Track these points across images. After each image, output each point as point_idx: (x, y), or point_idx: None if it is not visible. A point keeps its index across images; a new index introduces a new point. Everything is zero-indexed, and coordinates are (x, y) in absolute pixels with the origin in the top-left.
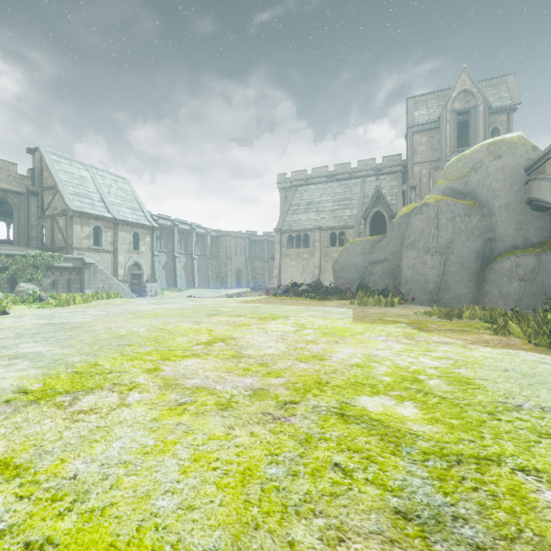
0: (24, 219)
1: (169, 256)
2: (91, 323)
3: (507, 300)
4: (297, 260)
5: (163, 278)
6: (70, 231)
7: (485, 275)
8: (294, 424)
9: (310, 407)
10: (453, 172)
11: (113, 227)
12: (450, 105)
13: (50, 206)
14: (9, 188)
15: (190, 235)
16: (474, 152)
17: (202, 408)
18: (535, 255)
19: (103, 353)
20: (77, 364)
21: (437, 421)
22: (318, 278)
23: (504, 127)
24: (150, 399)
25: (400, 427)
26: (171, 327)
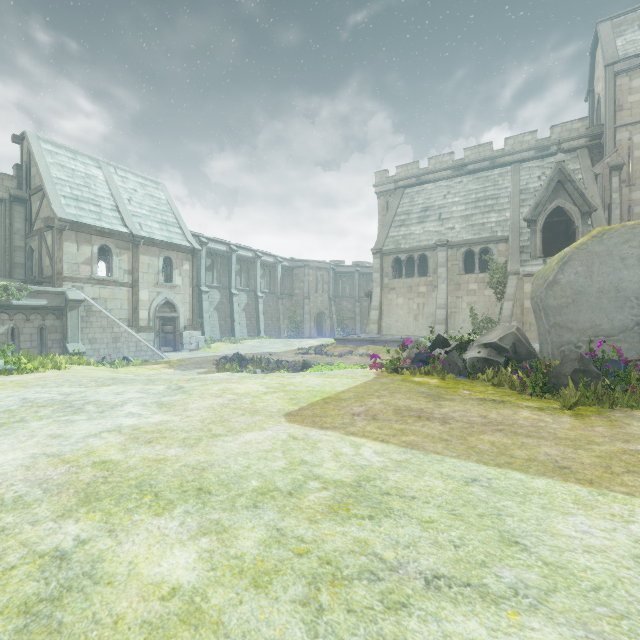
0: (5, 237)
1: (224, 293)
2: None
3: None
4: (408, 296)
5: (215, 324)
6: (57, 251)
7: None
8: None
9: None
10: None
11: (130, 248)
12: None
13: (38, 216)
14: None
15: (254, 265)
16: None
17: None
18: None
19: None
20: None
21: None
22: (517, 327)
23: None
24: None
25: None
26: None
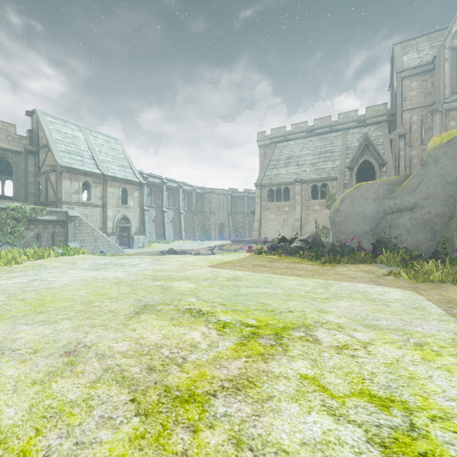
0: (22, 176)
1: (158, 210)
2: None
3: None
4: (277, 213)
5: (152, 231)
6: (59, 186)
7: None
8: None
9: None
10: None
11: (102, 183)
12: (449, 42)
13: (44, 163)
14: (7, 147)
15: (178, 192)
16: None
17: None
18: None
19: None
20: None
21: None
22: (315, 232)
23: None
24: None
25: None
26: None
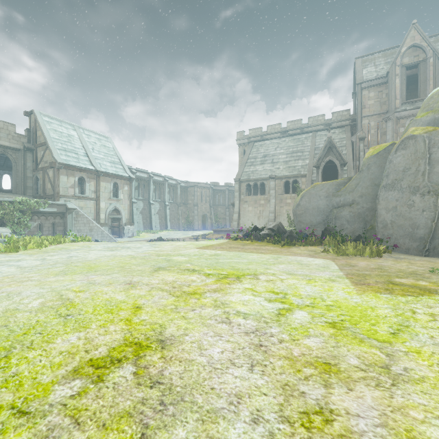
0: (21, 171)
1: (145, 203)
2: None
3: None
4: (254, 206)
5: (140, 222)
6: (57, 181)
7: None
8: None
9: None
10: None
11: (95, 178)
12: (399, 60)
13: (42, 160)
14: (8, 145)
15: (163, 185)
16: None
17: None
18: None
19: None
20: None
21: None
22: (279, 222)
23: None
24: None
25: None
26: (84, 297)
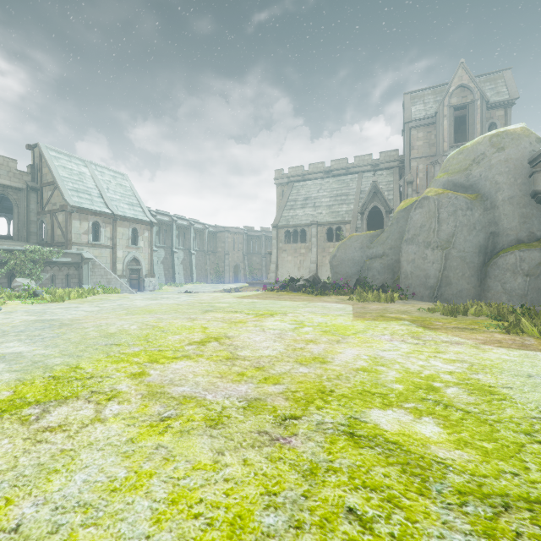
0: (24, 214)
1: (167, 251)
2: (82, 319)
3: (511, 296)
4: (294, 255)
5: (161, 273)
6: (69, 226)
7: (488, 270)
8: (296, 448)
9: (313, 424)
10: (453, 165)
11: (111, 223)
12: (447, 100)
13: (49, 201)
14: (8, 183)
15: (188, 230)
16: (476, 145)
17: (188, 425)
18: (540, 249)
19: (88, 354)
20: (56, 367)
21: (466, 444)
22: (315, 273)
23: (502, 122)
24: (129, 411)
25: (423, 453)
26: (164, 324)
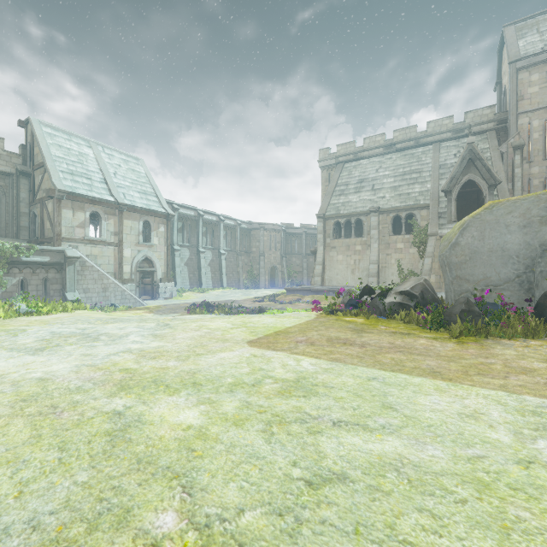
0: (13, 205)
1: (192, 251)
2: None
3: None
4: (346, 253)
5: (185, 276)
6: (57, 217)
7: None
8: None
9: None
10: None
11: (116, 214)
12: None
13: (40, 188)
14: None
15: (218, 227)
16: None
17: None
18: None
19: None
20: None
21: None
22: (424, 279)
23: None
24: None
25: None
26: None
